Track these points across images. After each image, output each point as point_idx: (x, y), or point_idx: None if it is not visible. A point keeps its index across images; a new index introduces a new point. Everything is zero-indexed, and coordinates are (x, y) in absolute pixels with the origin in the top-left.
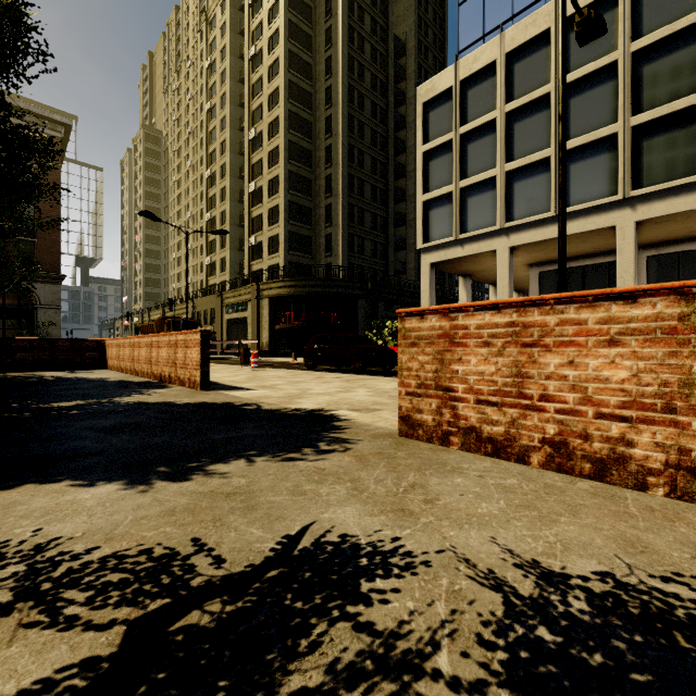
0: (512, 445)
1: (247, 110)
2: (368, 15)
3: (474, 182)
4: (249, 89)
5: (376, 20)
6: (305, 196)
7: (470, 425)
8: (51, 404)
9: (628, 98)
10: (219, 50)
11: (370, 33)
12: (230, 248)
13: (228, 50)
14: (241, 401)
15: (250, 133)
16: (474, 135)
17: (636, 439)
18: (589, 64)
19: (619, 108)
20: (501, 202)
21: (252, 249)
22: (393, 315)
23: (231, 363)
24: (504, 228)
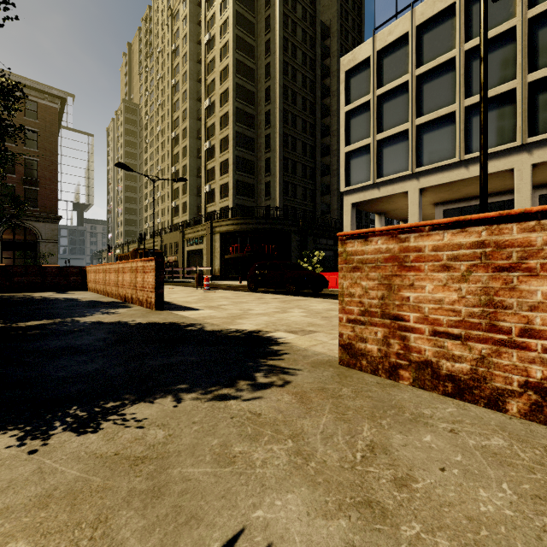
0: (481, 386)
1: (203, 84)
2: (299, 5)
3: (389, 135)
4: (205, 68)
5: (306, 9)
6: (249, 151)
7: (424, 359)
8: (18, 323)
9: (525, 58)
10: (181, 38)
11: (301, 19)
12: (189, 194)
13: (189, 37)
14: (188, 322)
15: (206, 102)
16: (389, 96)
17: None
18: (490, 31)
19: (517, 67)
20: (412, 151)
21: (207, 195)
22: (320, 247)
23: (188, 286)
24: (414, 173)
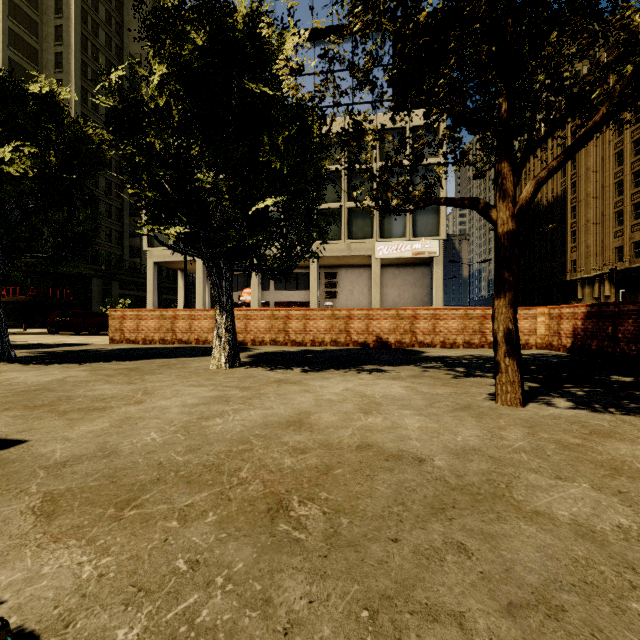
0: (137, 341)
1: None
2: (103, 31)
3: None
4: None
5: (112, 37)
6: None
7: (128, 338)
8: None
9: None
10: None
11: (105, 47)
12: None
13: None
14: (33, 343)
15: None
16: None
17: (155, 336)
18: None
19: None
20: None
21: None
22: (127, 293)
23: None
24: None
